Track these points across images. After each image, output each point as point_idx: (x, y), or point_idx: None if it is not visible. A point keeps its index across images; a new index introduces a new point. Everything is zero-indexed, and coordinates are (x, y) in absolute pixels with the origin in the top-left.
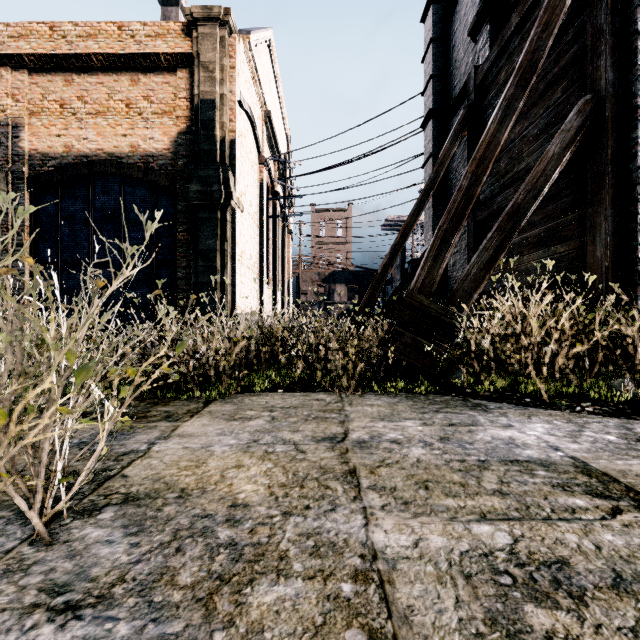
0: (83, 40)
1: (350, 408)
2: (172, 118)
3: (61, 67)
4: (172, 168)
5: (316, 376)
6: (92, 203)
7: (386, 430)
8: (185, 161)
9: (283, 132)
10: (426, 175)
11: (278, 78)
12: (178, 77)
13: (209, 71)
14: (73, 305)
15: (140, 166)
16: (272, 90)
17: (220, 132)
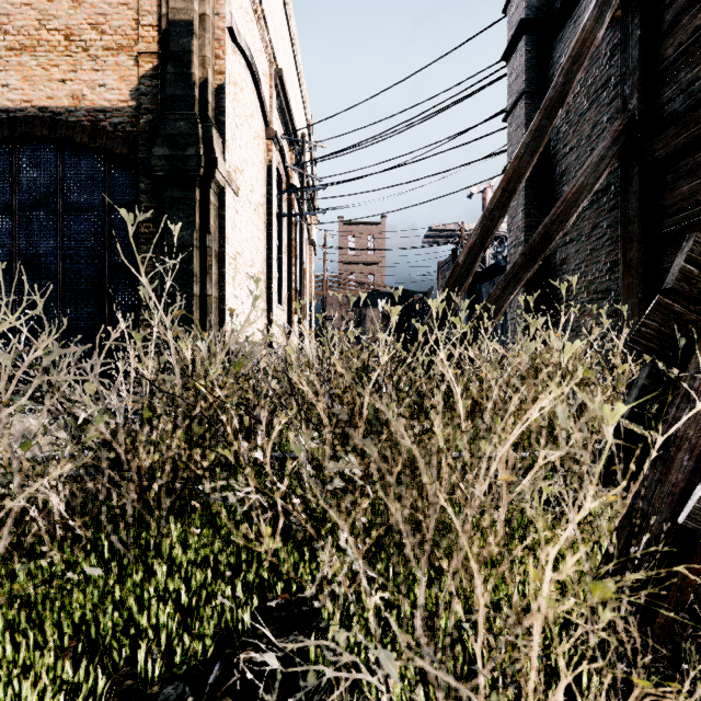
0: None
1: None
2: (132, 56)
3: None
4: (132, 129)
5: None
6: (16, 180)
7: None
8: (151, 118)
9: (303, 117)
10: (512, 129)
11: (295, 41)
12: None
13: None
14: None
15: (85, 125)
16: (287, 53)
17: (200, 71)
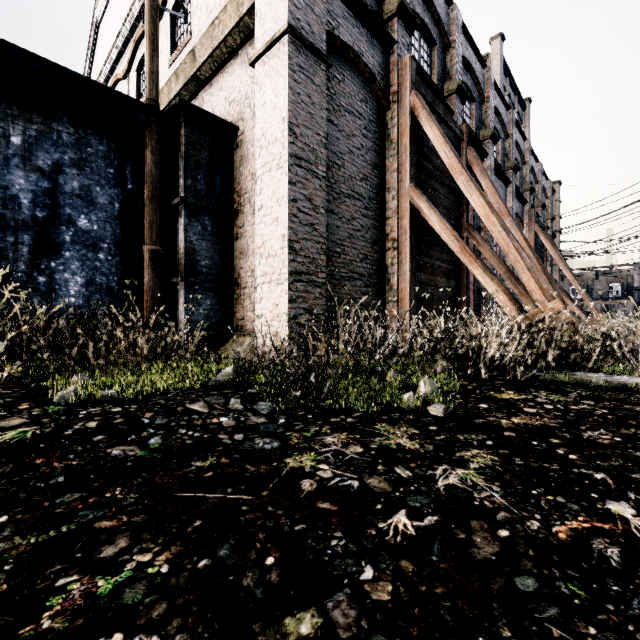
0: None
1: None
2: None
3: None
4: None
5: None
6: None
7: None
8: None
9: None
10: None
11: None
12: None
13: None
14: None
15: None
16: None
17: None
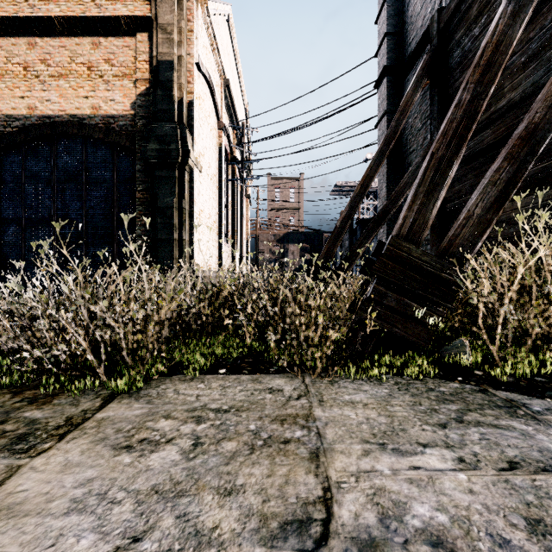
0: (45, 3)
1: (322, 412)
2: (132, 80)
3: (24, 31)
4: (132, 129)
5: (270, 352)
6: (55, 163)
7: (402, 487)
8: (145, 122)
9: (242, 105)
10: (380, 133)
11: (237, 53)
12: (138, 40)
13: (167, 33)
14: (36, 261)
15: (101, 127)
16: (231, 63)
17: (178, 93)
